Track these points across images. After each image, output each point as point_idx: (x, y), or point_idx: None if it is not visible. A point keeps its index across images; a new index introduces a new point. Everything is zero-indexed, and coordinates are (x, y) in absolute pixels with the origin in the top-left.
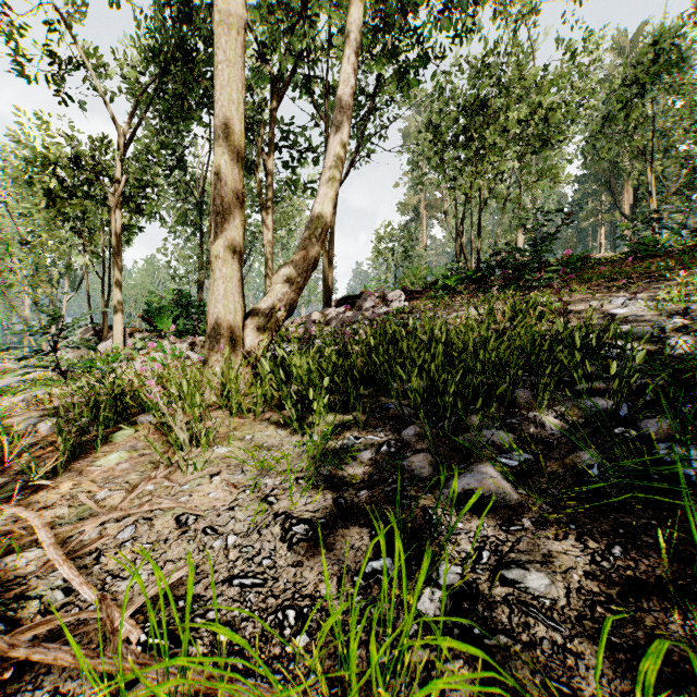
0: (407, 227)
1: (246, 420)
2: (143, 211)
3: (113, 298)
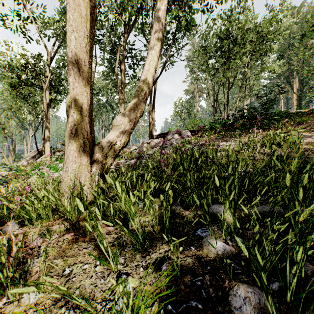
0: (189, 100)
1: (78, 238)
2: (60, 92)
3: (45, 135)
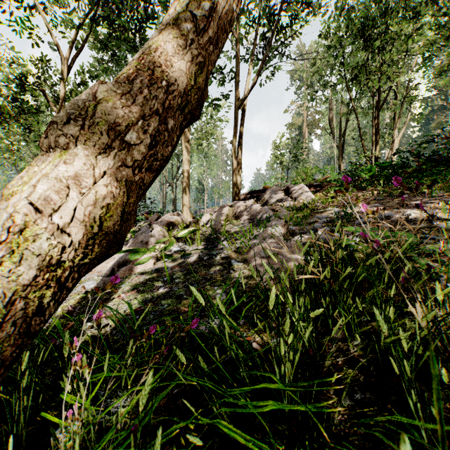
0: (297, 138)
1: None
2: None
3: None
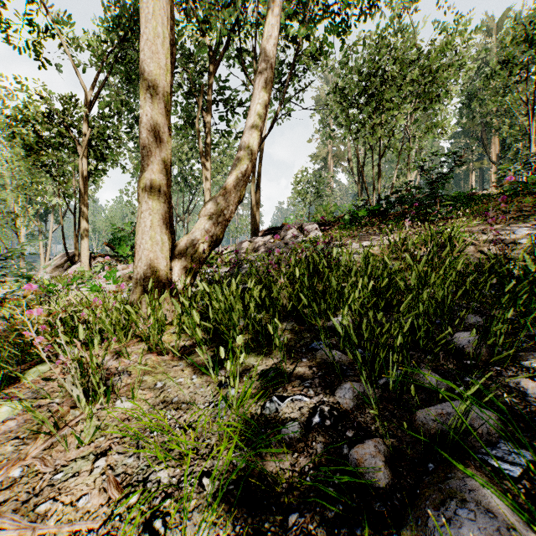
0: (319, 172)
1: (164, 358)
2: (106, 159)
3: (81, 230)
